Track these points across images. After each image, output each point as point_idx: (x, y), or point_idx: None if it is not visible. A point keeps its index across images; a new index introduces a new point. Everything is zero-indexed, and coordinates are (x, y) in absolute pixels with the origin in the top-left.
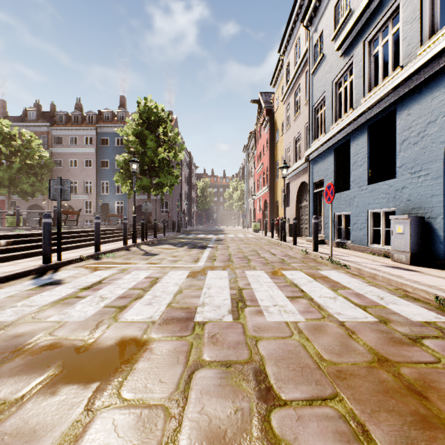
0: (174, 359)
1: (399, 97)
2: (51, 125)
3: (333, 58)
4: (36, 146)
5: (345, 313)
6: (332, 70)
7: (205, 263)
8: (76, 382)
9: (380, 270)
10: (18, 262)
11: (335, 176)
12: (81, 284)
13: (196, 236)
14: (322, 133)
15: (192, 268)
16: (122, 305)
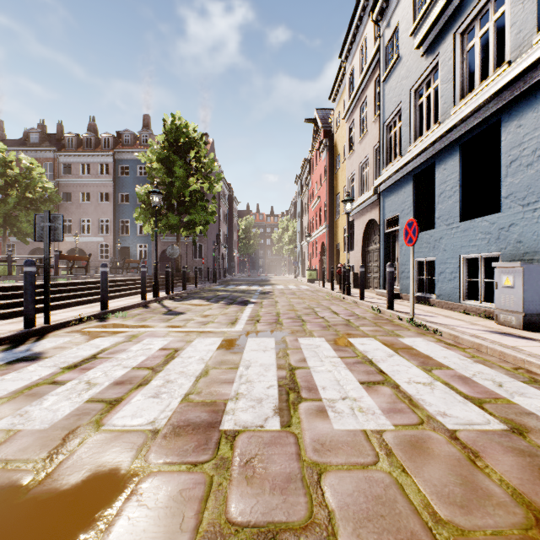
0: (176, 520)
1: (505, 104)
2: (58, 150)
3: (411, 59)
4: (38, 175)
5: (454, 414)
6: (410, 74)
7: (245, 326)
8: None
9: (486, 339)
10: None
11: (414, 212)
12: (66, 360)
13: (236, 287)
14: (396, 156)
15: (227, 334)
16: (115, 398)
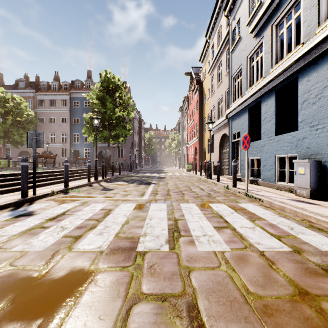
0: (115, 292)
1: (300, 67)
2: (36, 91)
3: (247, 39)
4: (24, 107)
5: (264, 243)
6: (247, 48)
7: (149, 196)
8: (21, 319)
9: (287, 203)
10: (2, 196)
11: (249, 129)
12: (48, 215)
13: (143, 174)
14: (238, 96)
15: (139, 201)
16: (78, 235)
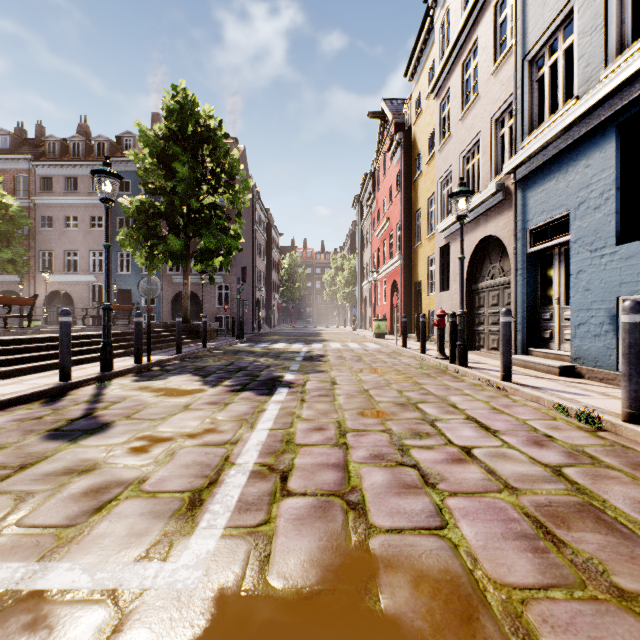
0: None
1: None
2: (35, 159)
3: None
4: None
5: None
6: None
7: (228, 527)
8: None
9: None
10: None
11: (619, 200)
12: None
13: (270, 346)
14: (543, 120)
15: None
16: None
